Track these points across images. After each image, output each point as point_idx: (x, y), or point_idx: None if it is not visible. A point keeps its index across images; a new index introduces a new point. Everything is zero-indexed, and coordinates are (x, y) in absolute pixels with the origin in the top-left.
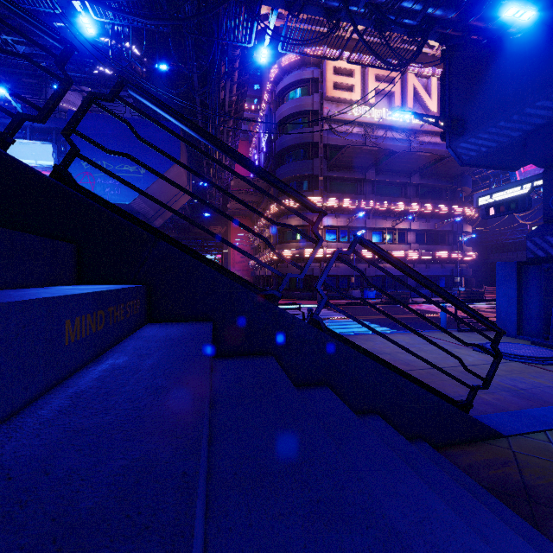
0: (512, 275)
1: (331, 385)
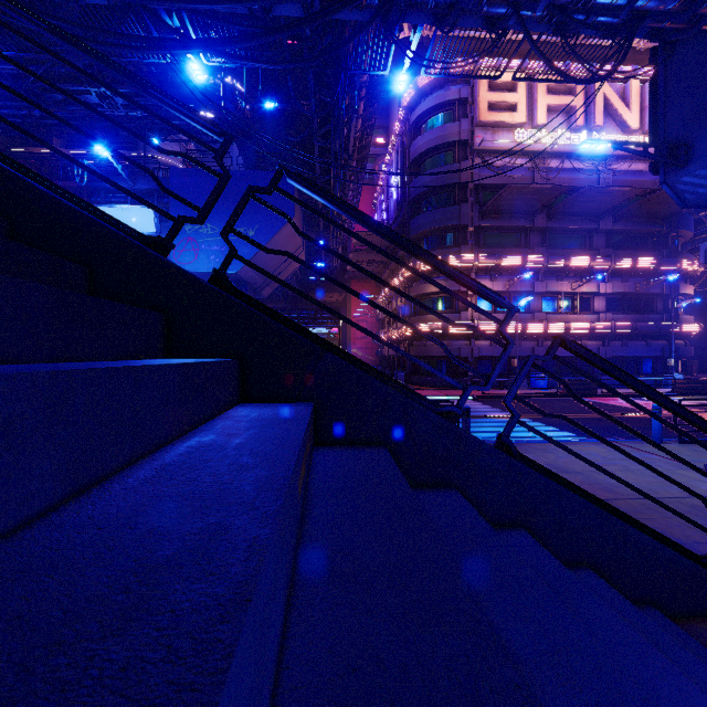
0: None
1: (528, 528)
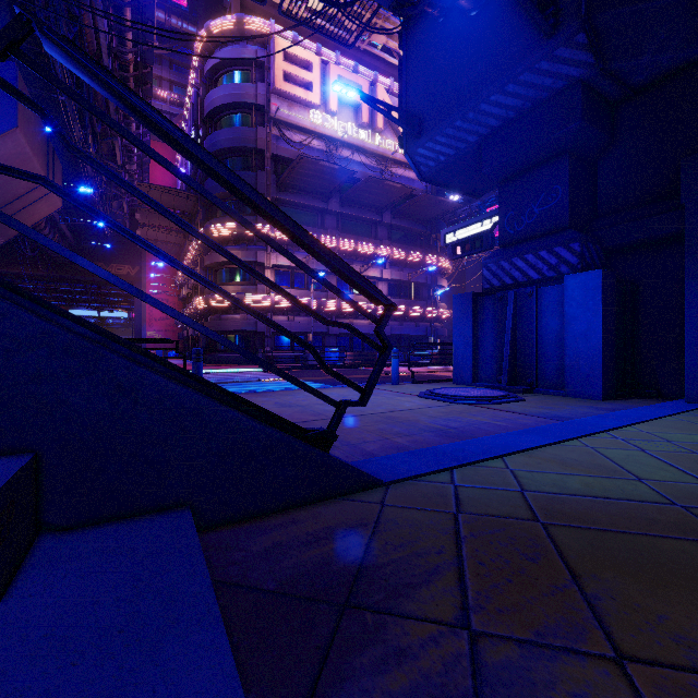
0: (468, 309)
1: None
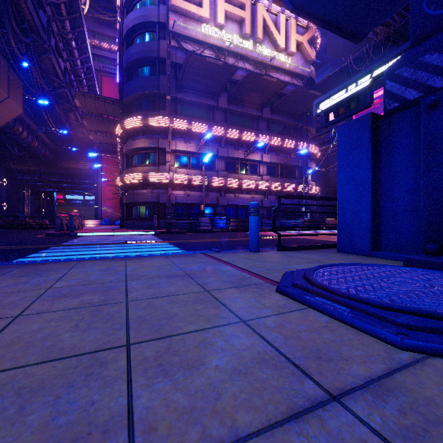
0: (364, 139)
1: None
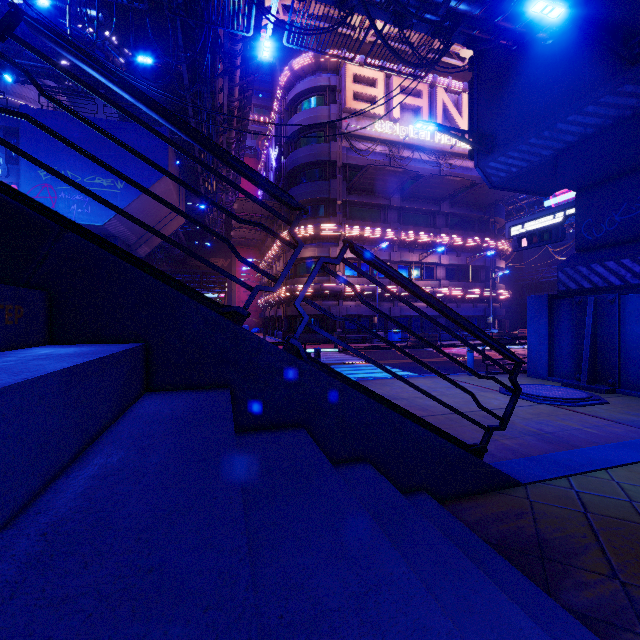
0: (543, 309)
1: (310, 427)
